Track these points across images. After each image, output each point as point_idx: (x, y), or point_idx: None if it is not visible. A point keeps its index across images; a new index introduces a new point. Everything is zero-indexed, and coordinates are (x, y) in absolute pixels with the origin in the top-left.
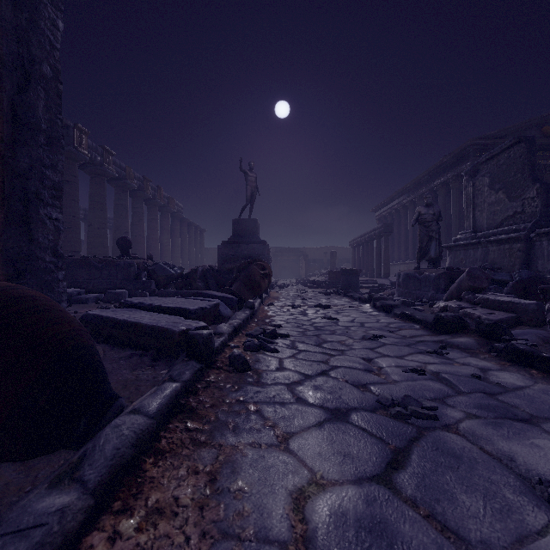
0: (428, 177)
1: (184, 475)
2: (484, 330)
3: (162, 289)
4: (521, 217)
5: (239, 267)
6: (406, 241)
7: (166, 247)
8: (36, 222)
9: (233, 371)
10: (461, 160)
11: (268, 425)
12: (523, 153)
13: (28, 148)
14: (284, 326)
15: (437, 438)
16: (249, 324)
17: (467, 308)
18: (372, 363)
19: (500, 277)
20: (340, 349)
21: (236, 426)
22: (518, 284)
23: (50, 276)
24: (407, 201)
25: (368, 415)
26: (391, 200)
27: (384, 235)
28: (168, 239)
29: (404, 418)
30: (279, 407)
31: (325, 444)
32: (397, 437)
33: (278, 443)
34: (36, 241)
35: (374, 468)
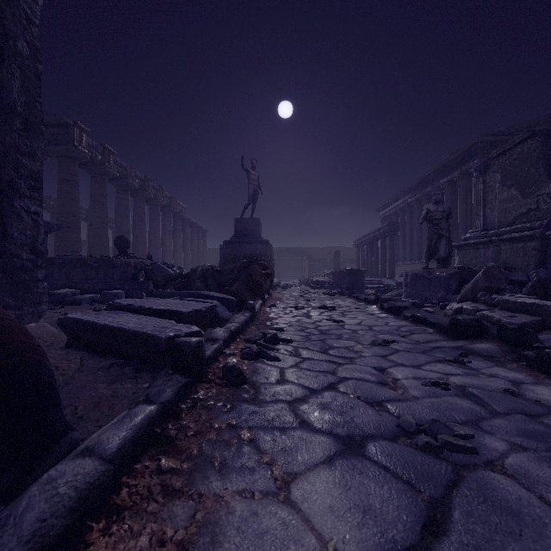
0: (434, 175)
1: (144, 548)
2: (508, 335)
3: (160, 289)
4: (535, 215)
5: (239, 267)
6: (412, 241)
7: (168, 247)
8: (10, 215)
9: (226, 385)
10: (468, 157)
11: (264, 462)
12: (538, 147)
13: (1, 132)
14: (286, 329)
15: (482, 483)
16: (249, 327)
17: (485, 311)
18: (385, 373)
19: (516, 277)
20: (348, 356)
21: (224, 464)
22: (538, 285)
23: (27, 275)
24: (412, 200)
25: (388, 446)
26: (396, 199)
27: (389, 235)
28: (170, 239)
29: (434, 451)
30: (279, 435)
31: (337, 492)
32: (430, 481)
33: (276, 489)
34: (10, 236)
35: (406, 534)
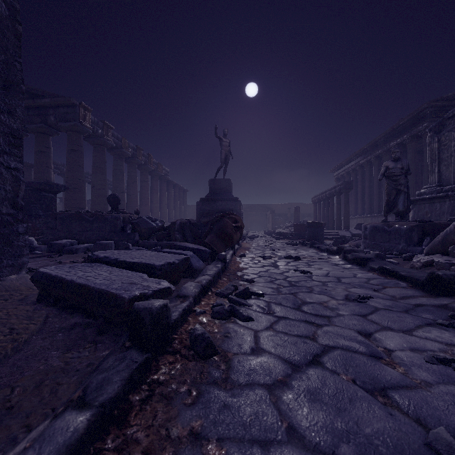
0: (384, 139)
1: None
2: None
3: (144, 240)
4: None
5: (212, 220)
6: (363, 198)
7: (155, 204)
8: None
9: (193, 358)
10: (417, 122)
11: None
12: None
13: None
14: (256, 280)
15: None
16: (220, 278)
17: None
18: (373, 339)
19: None
20: (325, 315)
21: None
22: None
23: (7, 229)
24: (364, 162)
25: None
26: (348, 161)
27: (344, 192)
28: (156, 198)
29: None
30: None
31: None
32: None
33: None
34: None
35: None
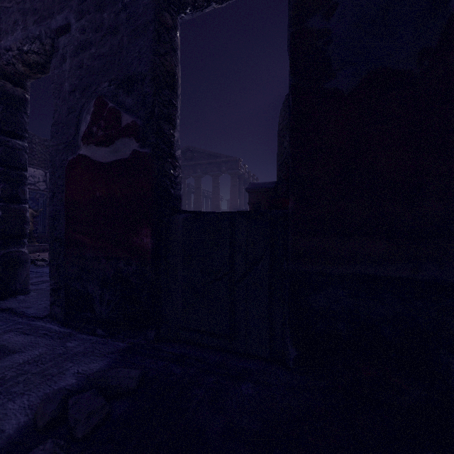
0: None
1: None
2: None
3: None
4: None
5: None
6: None
7: None
8: None
9: None
10: None
11: None
12: None
13: None
14: None
15: None
16: None
17: None
18: None
19: None
20: None
21: None
22: None
23: None
24: None
25: None
26: None
27: None
28: None
29: None
30: None
31: None
32: None
33: None
34: None
35: None
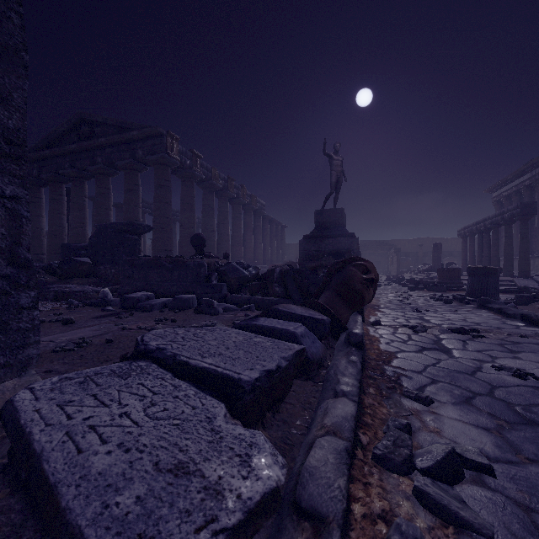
0: None
1: None
2: None
3: (234, 294)
4: None
5: (329, 269)
6: None
7: (249, 243)
8: None
9: None
10: None
11: None
12: None
13: None
14: (432, 395)
15: None
16: (363, 389)
17: None
18: None
19: None
20: None
21: None
22: None
23: None
24: None
25: None
26: (518, 175)
27: (520, 220)
28: (250, 236)
29: None
30: None
31: None
32: None
33: None
34: None
35: None
